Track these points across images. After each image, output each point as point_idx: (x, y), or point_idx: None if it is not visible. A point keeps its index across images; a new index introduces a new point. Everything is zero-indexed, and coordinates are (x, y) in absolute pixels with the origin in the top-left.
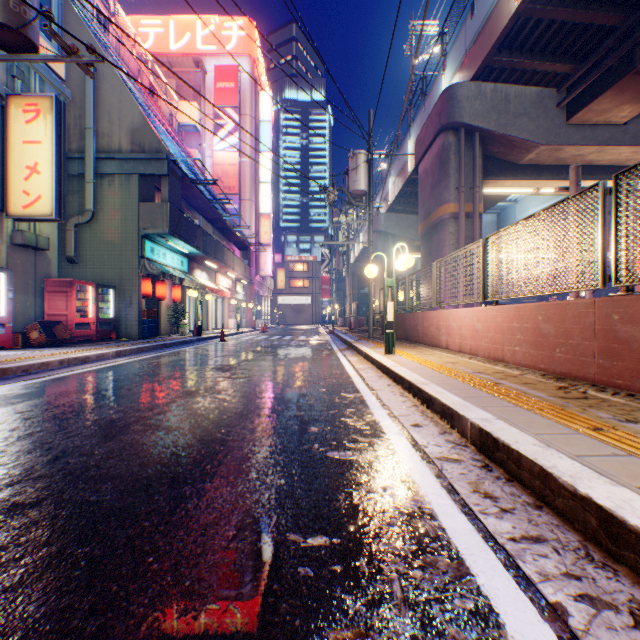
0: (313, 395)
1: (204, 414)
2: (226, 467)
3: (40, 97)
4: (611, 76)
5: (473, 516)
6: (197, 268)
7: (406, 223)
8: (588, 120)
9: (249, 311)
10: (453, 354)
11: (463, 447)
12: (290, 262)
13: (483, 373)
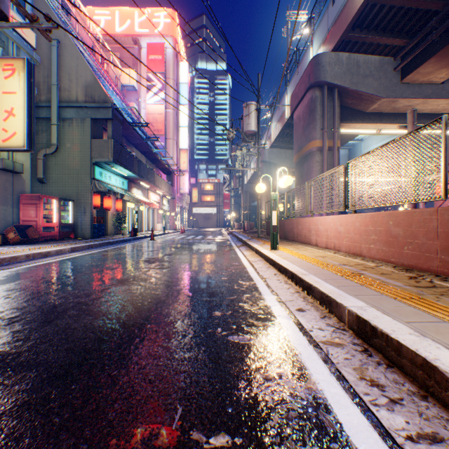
0: (217, 283)
1: (129, 300)
2: (141, 352)
3: (15, 59)
4: (434, 47)
5: (365, 408)
6: (134, 187)
7: (284, 155)
8: (416, 80)
9: (172, 218)
10: (321, 250)
11: (342, 331)
12: (201, 183)
13: (347, 265)
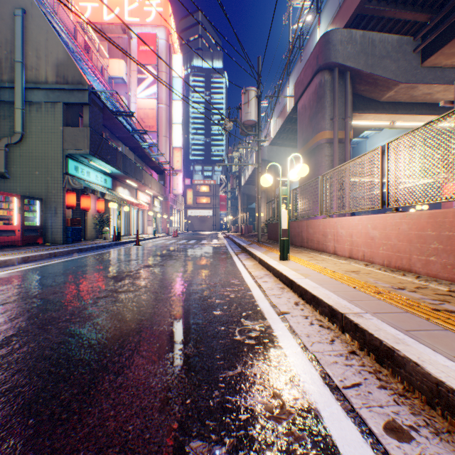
0: (206, 325)
1: (15, 388)
2: None
3: None
4: None
5: None
6: (119, 186)
7: (284, 154)
8: (438, 63)
9: (165, 221)
10: (344, 260)
11: None
12: (197, 185)
13: (407, 289)
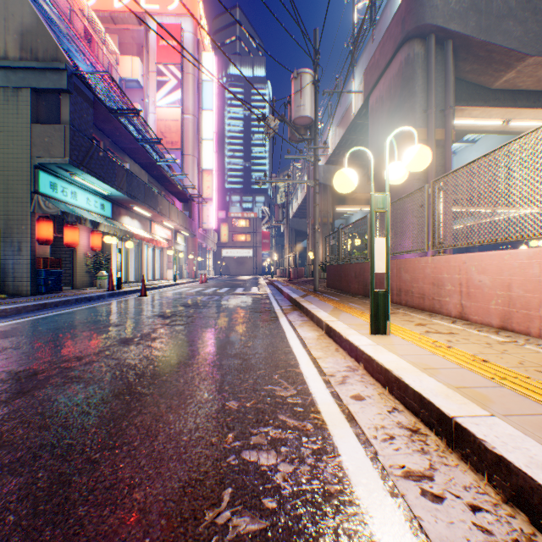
0: None
1: None
2: None
3: None
4: None
5: None
6: (125, 214)
7: None
8: None
9: (192, 262)
10: (497, 334)
11: None
12: (233, 218)
13: None
